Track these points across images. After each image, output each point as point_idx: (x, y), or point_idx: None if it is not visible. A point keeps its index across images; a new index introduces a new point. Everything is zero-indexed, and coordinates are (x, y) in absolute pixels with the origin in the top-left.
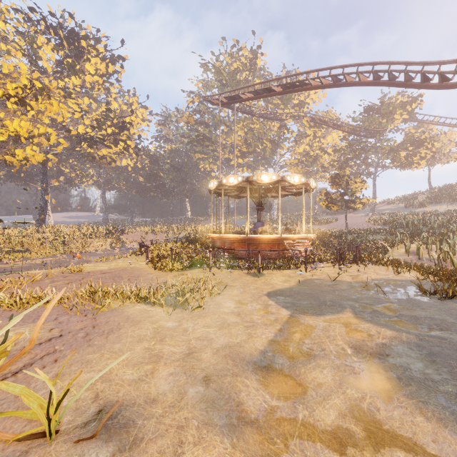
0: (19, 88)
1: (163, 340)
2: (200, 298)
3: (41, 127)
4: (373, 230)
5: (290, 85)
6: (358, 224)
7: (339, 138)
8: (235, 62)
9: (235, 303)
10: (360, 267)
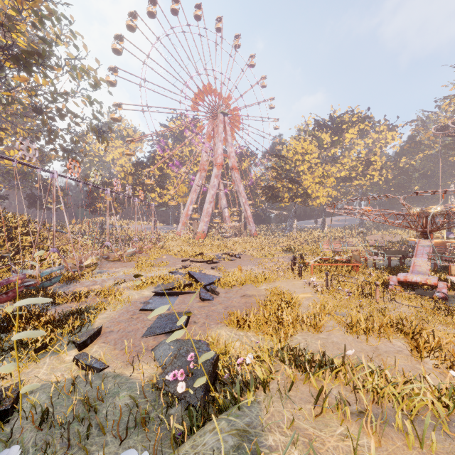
0: (319, 178)
1: None
2: None
3: (325, 189)
4: None
5: None
6: None
7: None
8: None
9: None
10: None
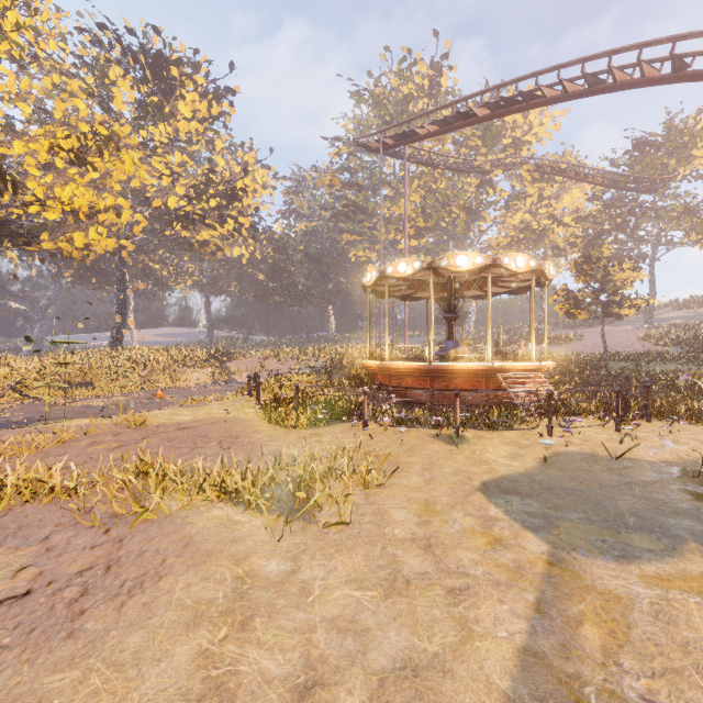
0: (76, 138)
1: (249, 624)
2: (343, 494)
3: (108, 197)
4: (660, 355)
5: (505, 101)
6: (623, 344)
7: (584, 197)
8: (406, 85)
9: (418, 509)
10: (659, 427)
